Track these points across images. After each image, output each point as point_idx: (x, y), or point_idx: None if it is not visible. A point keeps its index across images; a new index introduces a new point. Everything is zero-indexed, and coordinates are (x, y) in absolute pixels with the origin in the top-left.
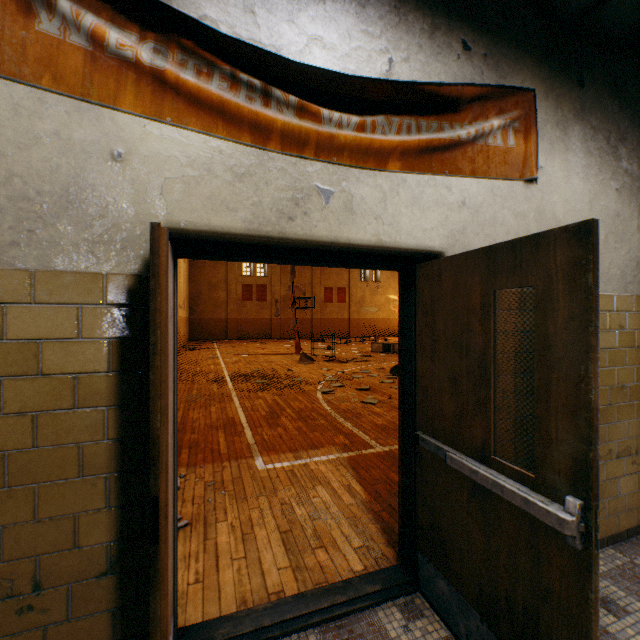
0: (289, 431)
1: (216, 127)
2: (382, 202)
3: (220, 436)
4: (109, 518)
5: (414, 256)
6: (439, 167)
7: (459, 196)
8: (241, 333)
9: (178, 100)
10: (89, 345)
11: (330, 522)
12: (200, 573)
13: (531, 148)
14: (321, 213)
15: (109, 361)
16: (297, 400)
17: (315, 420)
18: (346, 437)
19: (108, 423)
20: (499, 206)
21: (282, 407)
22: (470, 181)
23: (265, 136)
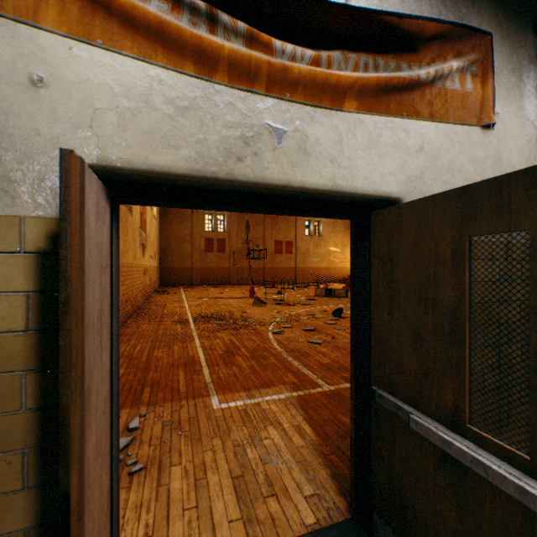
0: (243, 370)
1: (155, 53)
2: (338, 144)
3: (180, 374)
4: (27, 500)
5: (369, 203)
6: (397, 109)
7: (417, 140)
8: (204, 280)
9: (110, 20)
10: (2, 300)
11: (281, 466)
12: (150, 526)
13: (488, 93)
14: (273, 154)
15: (27, 318)
16: (251, 340)
17: (267, 359)
18: (295, 376)
19: (26, 390)
20: (457, 152)
21: (237, 346)
22: (428, 125)
23: (211, 66)
